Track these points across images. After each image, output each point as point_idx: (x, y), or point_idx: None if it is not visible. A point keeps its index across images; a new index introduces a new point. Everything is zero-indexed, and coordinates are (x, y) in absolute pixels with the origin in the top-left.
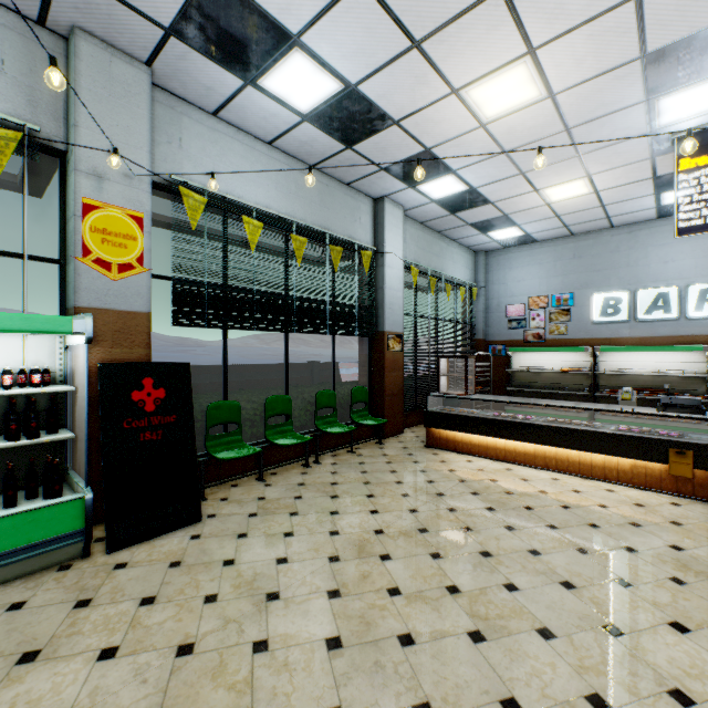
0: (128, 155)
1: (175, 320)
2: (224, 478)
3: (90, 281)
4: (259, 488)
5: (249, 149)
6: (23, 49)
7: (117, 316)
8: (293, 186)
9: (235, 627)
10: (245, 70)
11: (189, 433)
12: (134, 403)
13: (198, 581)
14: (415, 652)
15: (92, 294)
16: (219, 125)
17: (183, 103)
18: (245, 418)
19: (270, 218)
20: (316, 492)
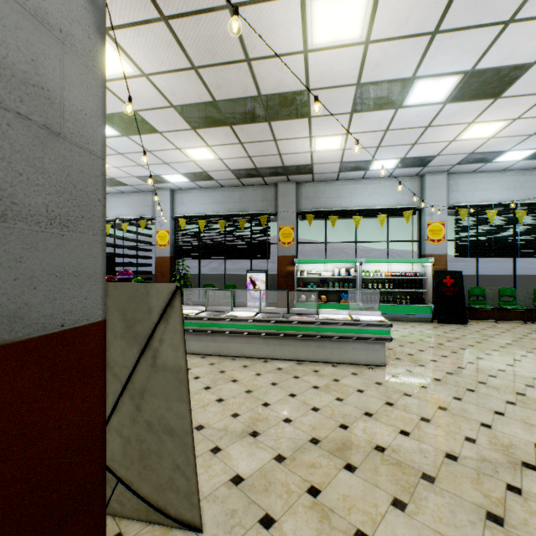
0: (439, 204)
1: (455, 256)
2: (476, 319)
3: (428, 246)
4: (493, 323)
5: (489, 178)
6: (411, 185)
7: (436, 256)
8: (517, 184)
9: (477, 337)
10: (485, 161)
11: (462, 295)
12: (443, 283)
13: (466, 331)
14: (535, 349)
15: (429, 250)
16: (474, 175)
17: (458, 175)
18: (487, 297)
19: (502, 205)
20: (524, 329)
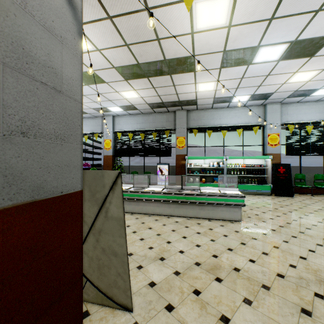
0: (276, 122)
1: (286, 154)
2: (299, 193)
3: (269, 148)
4: (310, 196)
5: (308, 106)
6: (258, 111)
7: (273, 155)
8: None
9: (300, 204)
10: (305, 95)
11: (290, 178)
12: (278, 171)
13: (293, 201)
14: None
15: (269, 151)
16: (298, 104)
17: (287, 104)
18: (307, 180)
19: (316, 122)
20: None
